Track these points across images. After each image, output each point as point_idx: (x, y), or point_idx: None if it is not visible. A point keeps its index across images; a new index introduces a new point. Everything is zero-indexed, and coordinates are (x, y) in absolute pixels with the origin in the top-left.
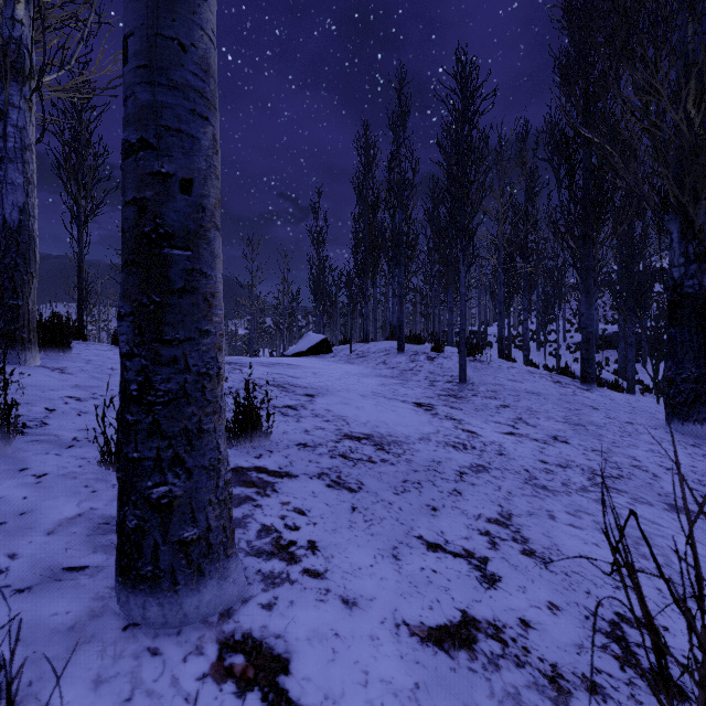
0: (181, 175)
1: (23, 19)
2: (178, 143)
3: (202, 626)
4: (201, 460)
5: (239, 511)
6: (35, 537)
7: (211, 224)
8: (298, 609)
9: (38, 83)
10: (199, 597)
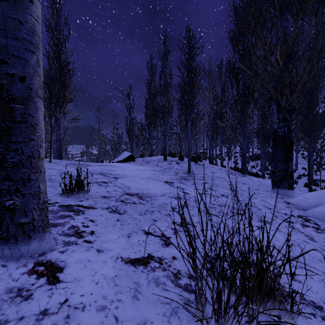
0: (20, 75)
1: None
2: (18, 62)
3: (29, 258)
4: (29, 191)
5: (63, 220)
6: None
7: (35, 95)
8: (75, 253)
9: None
10: (28, 246)
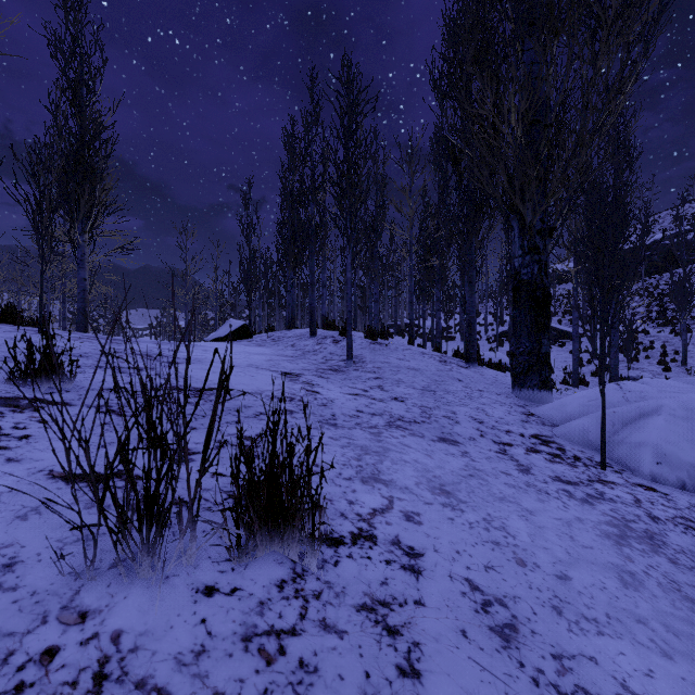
0: None
1: None
2: None
3: None
4: None
5: None
6: None
7: None
8: None
9: None
10: None
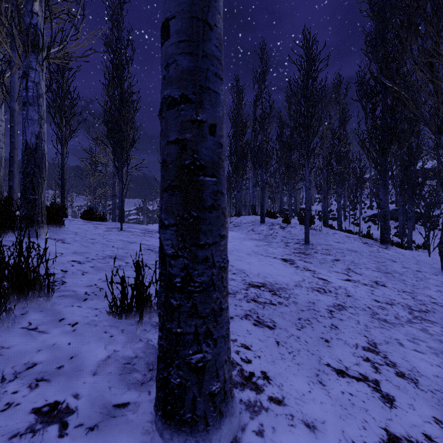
0: (209, 122)
1: (38, 12)
2: (207, 98)
3: None
4: (221, 331)
5: None
6: (86, 378)
7: (224, 156)
8: (280, 434)
9: (47, 53)
10: (220, 432)
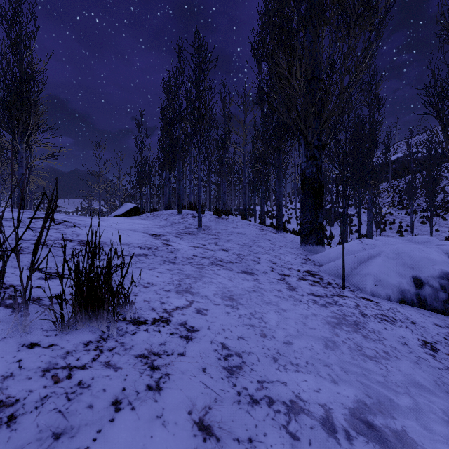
0: None
1: None
2: None
3: None
4: None
5: None
6: None
7: None
8: None
9: None
10: None
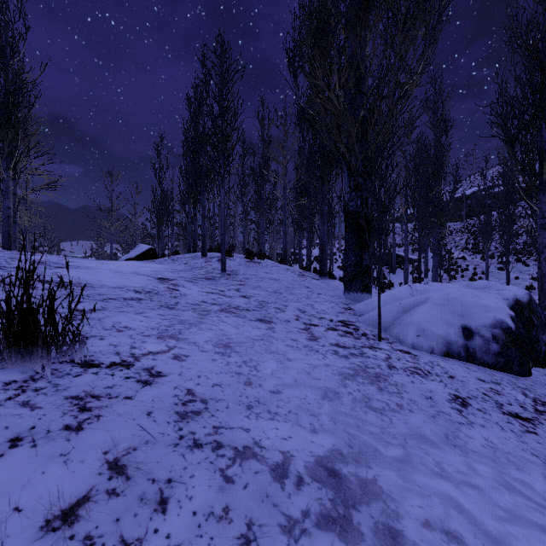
0: None
1: None
2: None
3: None
4: None
5: None
6: None
7: None
8: None
9: None
10: None
